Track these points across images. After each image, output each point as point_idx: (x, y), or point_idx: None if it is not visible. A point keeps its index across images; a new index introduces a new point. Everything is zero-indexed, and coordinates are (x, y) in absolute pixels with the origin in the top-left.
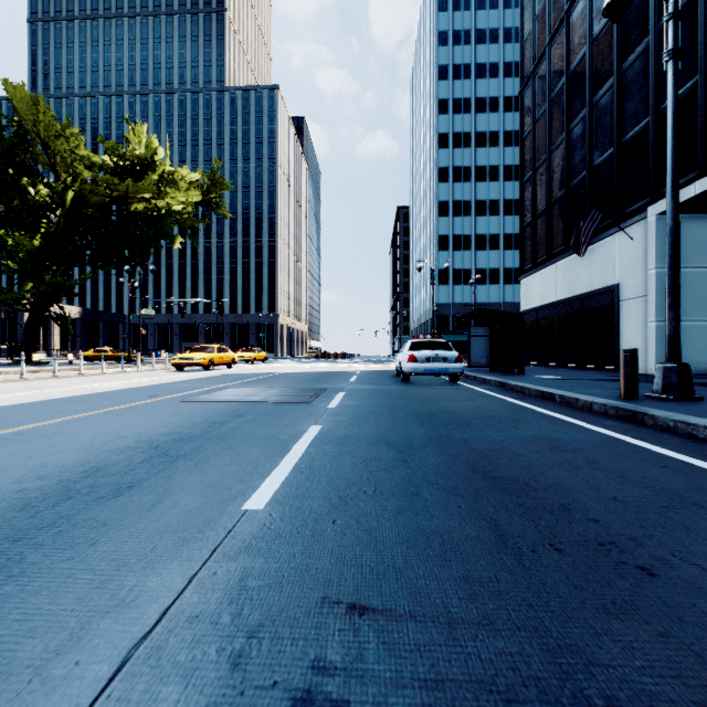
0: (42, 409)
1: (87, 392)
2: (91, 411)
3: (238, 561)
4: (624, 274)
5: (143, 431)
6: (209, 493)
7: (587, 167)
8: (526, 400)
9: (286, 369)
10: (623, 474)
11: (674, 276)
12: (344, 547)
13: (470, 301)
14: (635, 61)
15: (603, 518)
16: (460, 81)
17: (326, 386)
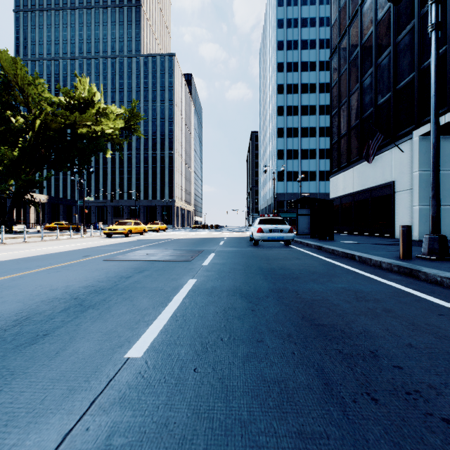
0: (7, 266)
1: (42, 253)
2: (39, 268)
3: (109, 414)
4: (398, 175)
5: (70, 284)
6: (103, 340)
7: (373, 105)
8: (336, 259)
9: (179, 236)
10: (412, 321)
11: (436, 176)
12: (200, 397)
13: (297, 191)
14: (405, 36)
15: (405, 365)
16: (291, 51)
17: (203, 248)
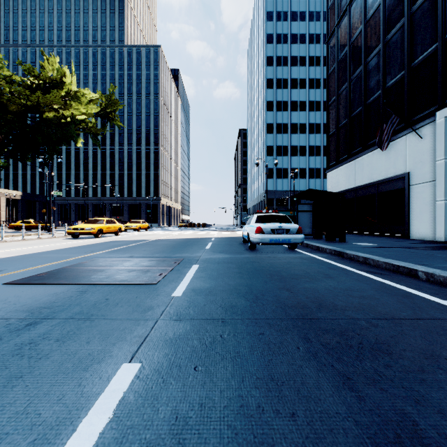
0: None
1: None
2: None
3: None
4: (414, 165)
5: None
6: None
7: (381, 88)
8: (385, 276)
9: (159, 236)
10: None
11: None
12: None
13: (287, 189)
14: (423, 3)
15: None
16: (280, 44)
17: (183, 255)
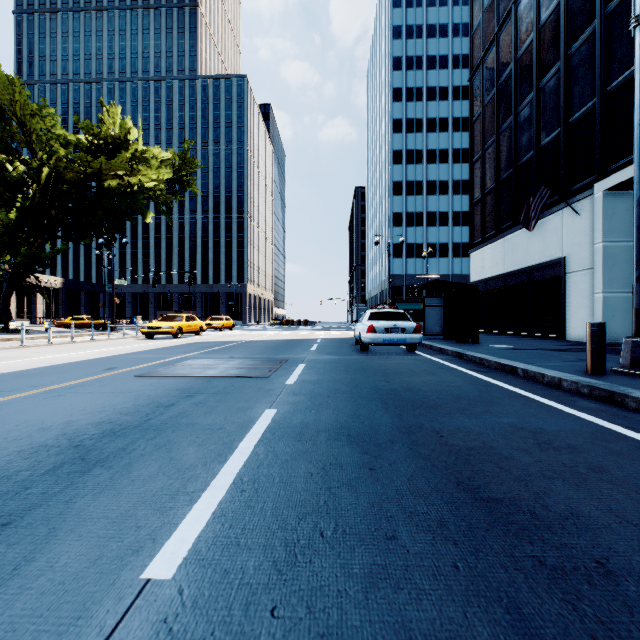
0: None
1: (44, 364)
2: (33, 389)
3: None
4: (571, 248)
5: (74, 419)
6: (107, 537)
7: (534, 147)
8: (488, 373)
9: (251, 337)
10: None
11: None
12: None
13: (421, 272)
14: (582, 45)
15: None
16: (412, 71)
17: (287, 356)
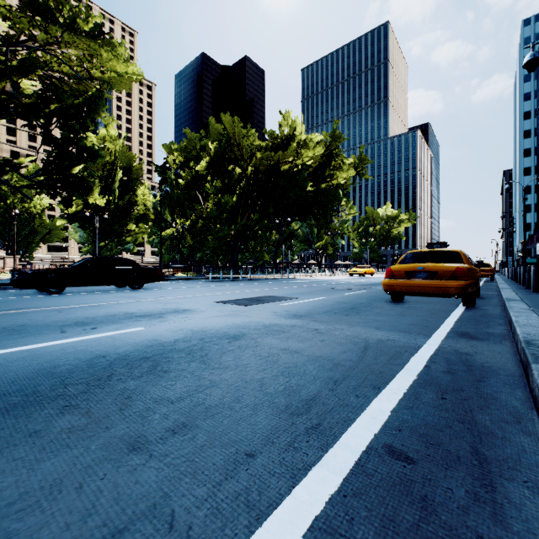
0: None
1: None
2: None
3: None
4: None
5: None
6: None
7: None
8: None
9: None
10: None
11: (506, 261)
12: None
13: None
14: None
15: None
16: None
17: None
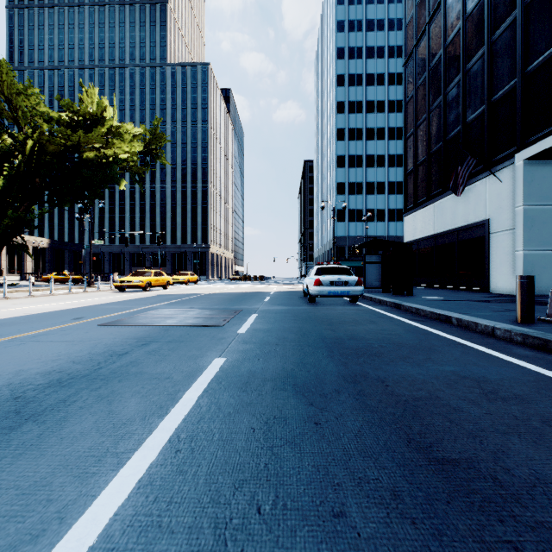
0: None
1: (18, 314)
2: None
3: None
4: (494, 211)
5: (25, 368)
6: (8, 516)
7: (461, 123)
8: (424, 322)
9: (212, 290)
10: None
11: None
12: None
13: (361, 234)
14: (504, 32)
15: None
16: (354, 60)
17: (242, 306)
